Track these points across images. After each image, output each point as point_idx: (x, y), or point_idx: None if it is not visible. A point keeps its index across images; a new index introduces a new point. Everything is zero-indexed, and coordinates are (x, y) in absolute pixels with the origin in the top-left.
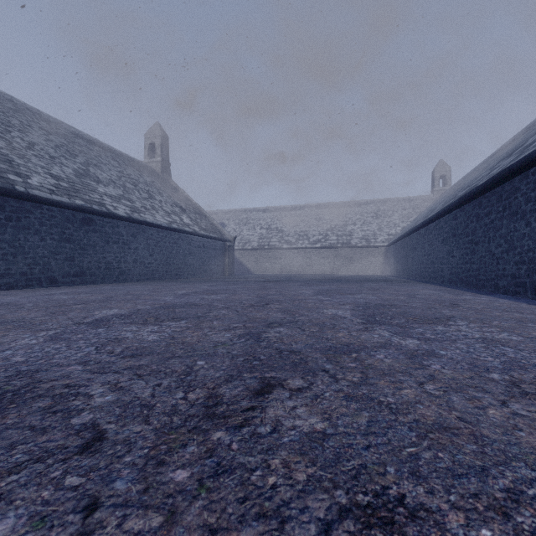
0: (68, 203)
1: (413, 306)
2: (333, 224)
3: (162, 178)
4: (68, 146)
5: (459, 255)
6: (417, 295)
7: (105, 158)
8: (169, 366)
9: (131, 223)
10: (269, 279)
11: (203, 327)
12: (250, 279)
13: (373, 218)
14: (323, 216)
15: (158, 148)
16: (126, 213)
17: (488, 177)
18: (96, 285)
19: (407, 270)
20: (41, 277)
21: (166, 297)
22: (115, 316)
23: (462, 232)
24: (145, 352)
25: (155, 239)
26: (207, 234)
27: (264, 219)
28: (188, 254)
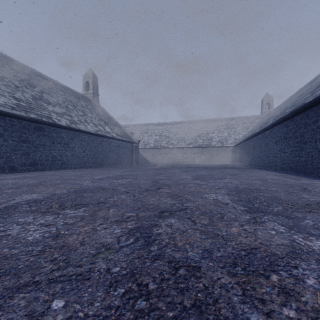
0: (24, 116)
1: (274, 190)
2: (200, 133)
3: (93, 103)
4: (29, 80)
5: (289, 151)
6: (267, 179)
7: (55, 89)
8: (1, 318)
9: (70, 130)
10: (160, 167)
11: (97, 218)
12: (148, 167)
13: (225, 129)
14: (194, 128)
15: (91, 85)
16: (66, 124)
17: (315, 96)
18: (45, 171)
19: (248, 161)
20: (4, 166)
21: (84, 182)
22: (28, 201)
23: (292, 135)
24: (1, 269)
25: (86, 141)
26: (121, 139)
27: (157, 130)
28: (108, 151)
